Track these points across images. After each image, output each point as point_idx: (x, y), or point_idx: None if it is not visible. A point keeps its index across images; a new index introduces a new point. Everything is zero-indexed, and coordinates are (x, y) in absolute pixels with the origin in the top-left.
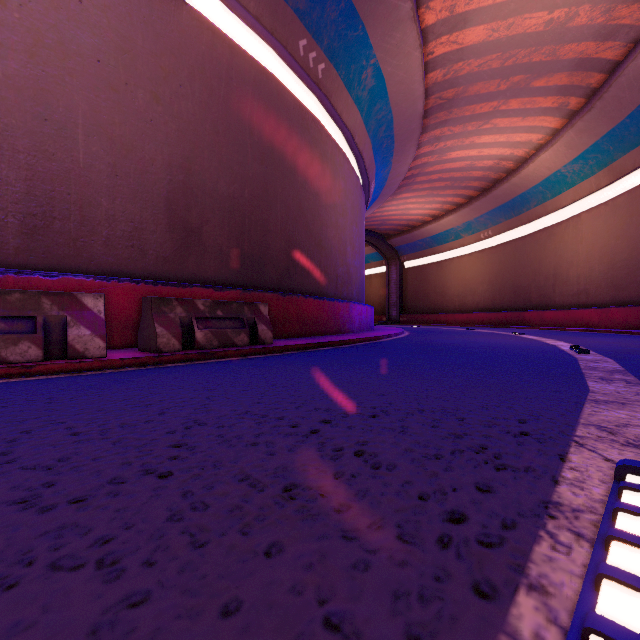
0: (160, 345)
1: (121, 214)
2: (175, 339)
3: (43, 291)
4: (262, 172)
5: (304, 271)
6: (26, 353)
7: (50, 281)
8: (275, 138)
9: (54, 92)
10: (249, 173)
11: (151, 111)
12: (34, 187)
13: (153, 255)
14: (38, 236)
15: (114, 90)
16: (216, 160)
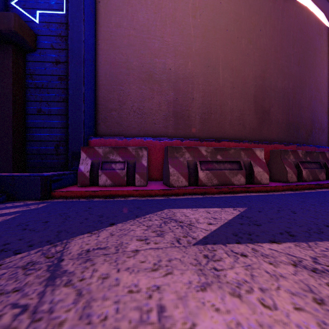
0: (288, 178)
1: (235, 107)
2: (294, 175)
3: (241, 148)
4: (298, 70)
5: (319, 131)
6: (239, 180)
7: (218, 144)
8: (305, 47)
9: (211, 52)
10: (292, 72)
11: (247, 49)
12: (204, 100)
13: (248, 128)
14: (205, 123)
15: (232, 43)
16: (276, 68)
